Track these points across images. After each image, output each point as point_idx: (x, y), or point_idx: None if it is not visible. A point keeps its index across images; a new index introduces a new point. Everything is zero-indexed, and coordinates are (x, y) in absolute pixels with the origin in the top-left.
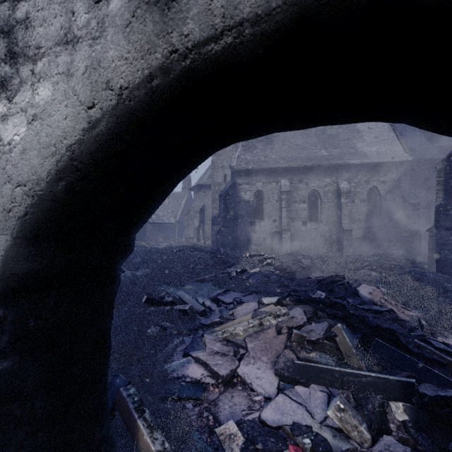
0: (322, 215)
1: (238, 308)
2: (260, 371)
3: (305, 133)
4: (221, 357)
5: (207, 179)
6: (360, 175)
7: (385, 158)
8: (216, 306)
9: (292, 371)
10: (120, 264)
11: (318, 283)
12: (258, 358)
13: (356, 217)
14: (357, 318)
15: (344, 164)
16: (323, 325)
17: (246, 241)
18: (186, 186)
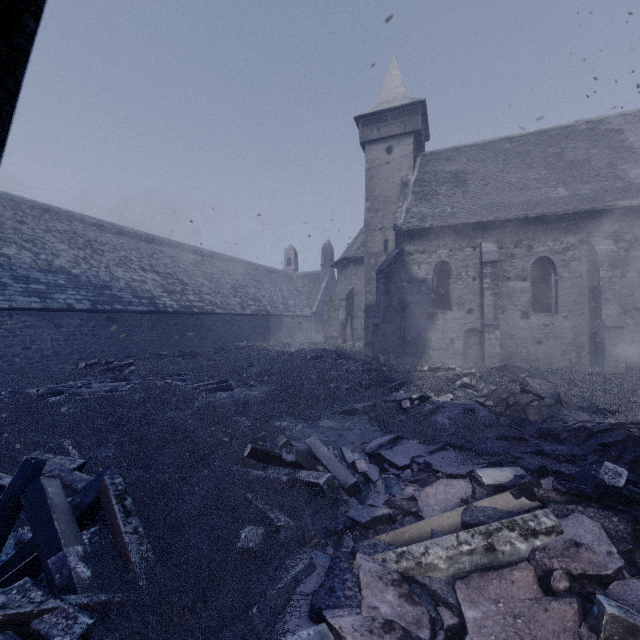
0: (559, 301)
1: (427, 492)
2: None
3: (524, 162)
4: None
5: (357, 250)
6: (638, 227)
7: None
8: (378, 472)
9: None
10: None
11: (589, 437)
12: None
13: (629, 304)
14: None
15: (604, 208)
16: None
17: (421, 345)
18: (326, 262)
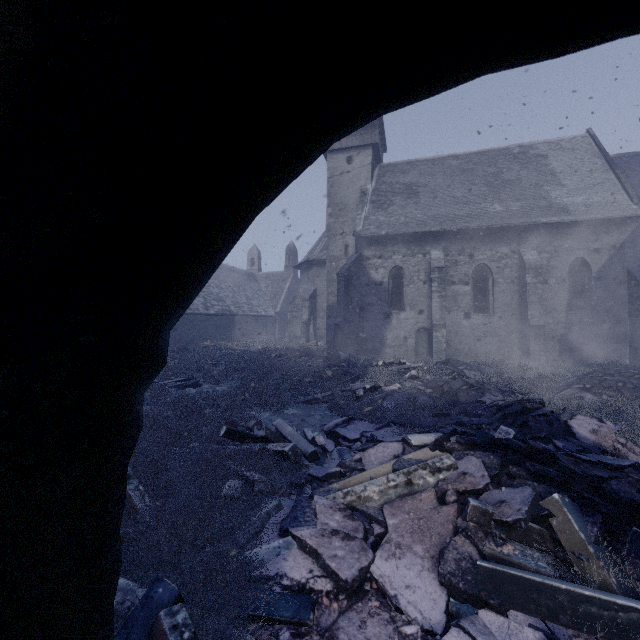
0: (495, 303)
1: (369, 452)
2: (411, 574)
3: (468, 179)
4: (342, 541)
5: (320, 252)
6: (557, 240)
7: (600, 213)
8: (333, 445)
9: (471, 579)
10: (140, 391)
11: (498, 411)
12: (407, 547)
13: (550, 306)
14: (584, 480)
15: (531, 223)
16: (524, 493)
17: (378, 343)
18: (290, 263)
